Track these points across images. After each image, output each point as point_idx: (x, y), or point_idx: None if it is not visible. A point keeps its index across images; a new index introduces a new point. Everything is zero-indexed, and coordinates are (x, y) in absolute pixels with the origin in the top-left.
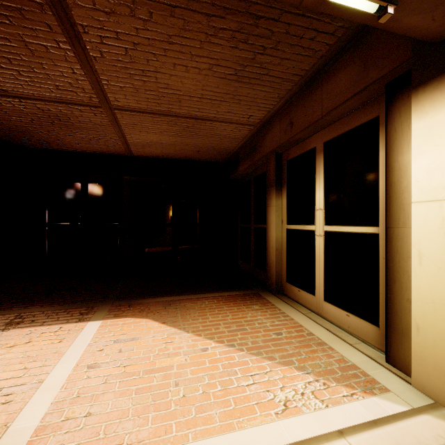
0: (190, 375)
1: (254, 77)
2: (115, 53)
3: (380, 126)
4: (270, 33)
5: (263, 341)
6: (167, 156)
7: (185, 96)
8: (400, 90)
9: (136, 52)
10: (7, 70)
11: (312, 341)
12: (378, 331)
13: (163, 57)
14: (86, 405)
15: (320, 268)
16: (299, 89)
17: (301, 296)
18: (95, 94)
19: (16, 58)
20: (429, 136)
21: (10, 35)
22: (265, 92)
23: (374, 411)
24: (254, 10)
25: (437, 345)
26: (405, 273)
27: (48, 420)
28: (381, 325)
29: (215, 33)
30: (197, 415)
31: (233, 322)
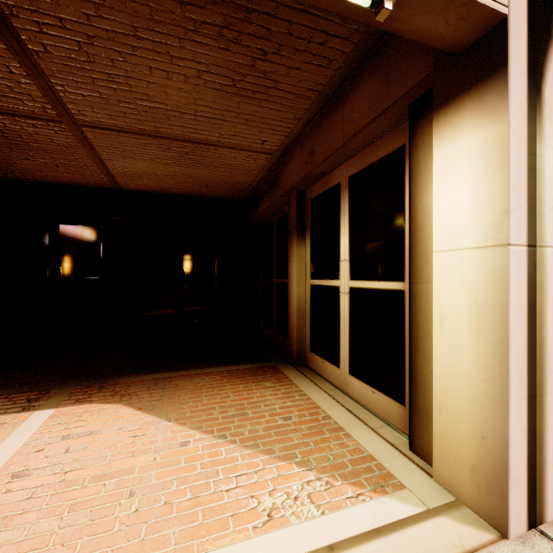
0: (154, 480)
1: (260, 91)
2: (64, 48)
3: (406, 157)
4: (268, 32)
5: (264, 428)
6: (167, 190)
7: (175, 112)
8: (423, 113)
9: (94, 48)
10: None
11: (326, 427)
12: (404, 411)
13: (132, 57)
14: None
15: (345, 333)
16: (319, 109)
17: (325, 369)
18: (50, 104)
19: None
20: (450, 170)
21: None
22: (278, 111)
23: (380, 517)
24: (241, 0)
25: (459, 428)
26: (429, 339)
27: None
28: (407, 404)
29: (197, 28)
30: (146, 537)
31: (233, 405)
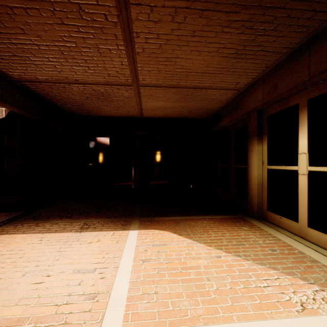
0: (215, 274)
1: (250, 53)
2: (152, 48)
3: None
4: (273, 18)
5: (262, 254)
6: (166, 116)
7: (192, 72)
8: None
9: (167, 45)
10: (82, 67)
11: (305, 258)
12: None
13: (184, 47)
14: (152, 286)
15: (304, 200)
16: (285, 58)
17: (283, 222)
18: (131, 77)
19: (90, 59)
20: None
21: (91, 45)
22: (255, 64)
23: None
24: (264, 3)
25: None
26: None
27: (132, 292)
28: None
29: (229, 25)
30: (233, 303)
31: (232, 239)
